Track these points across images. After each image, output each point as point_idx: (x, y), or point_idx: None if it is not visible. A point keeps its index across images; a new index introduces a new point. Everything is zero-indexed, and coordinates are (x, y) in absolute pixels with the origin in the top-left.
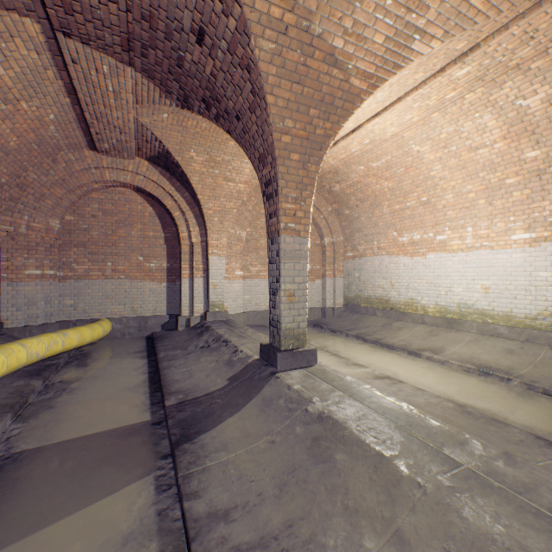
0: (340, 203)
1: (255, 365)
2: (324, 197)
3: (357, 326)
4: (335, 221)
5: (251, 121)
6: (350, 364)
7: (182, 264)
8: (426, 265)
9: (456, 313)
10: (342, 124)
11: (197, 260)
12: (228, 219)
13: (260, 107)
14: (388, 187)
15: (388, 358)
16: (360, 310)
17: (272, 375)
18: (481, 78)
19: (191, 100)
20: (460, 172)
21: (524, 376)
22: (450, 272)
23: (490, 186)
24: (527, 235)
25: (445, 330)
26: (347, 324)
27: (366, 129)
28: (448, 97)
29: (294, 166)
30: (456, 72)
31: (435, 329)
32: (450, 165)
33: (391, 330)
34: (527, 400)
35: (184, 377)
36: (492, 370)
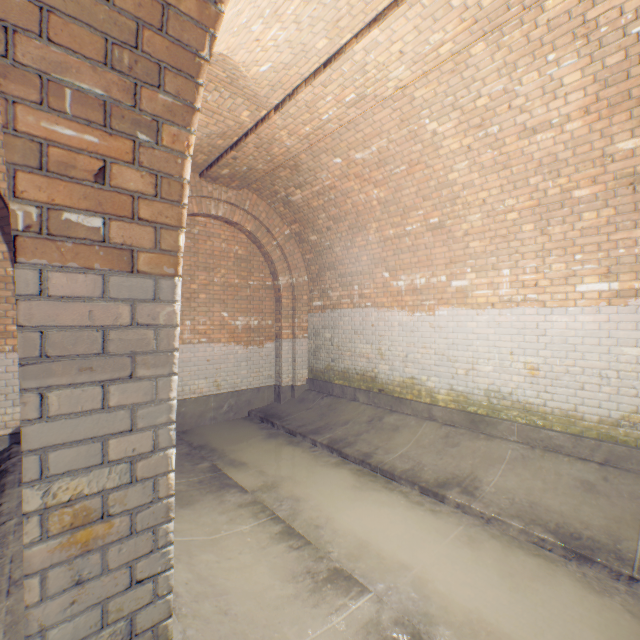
0: (303, 222)
1: None
2: (279, 213)
3: (330, 421)
4: (296, 251)
5: None
6: (323, 580)
7: None
8: (435, 326)
9: (484, 405)
10: None
11: (4, 314)
12: None
13: None
14: (379, 198)
15: (391, 513)
16: (333, 391)
17: None
18: None
19: None
20: (498, 174)
21: None
22: (474, 339)
23: (546, 201)
24: (605, 284)
25: (469, 435)
26: (313, 417)
27: (353, 60)
28: None
29: None
30: None
31: (452, 431)
32: (484, 161)
33: (383, 432)
34: None
35: None
36: (589, 549)
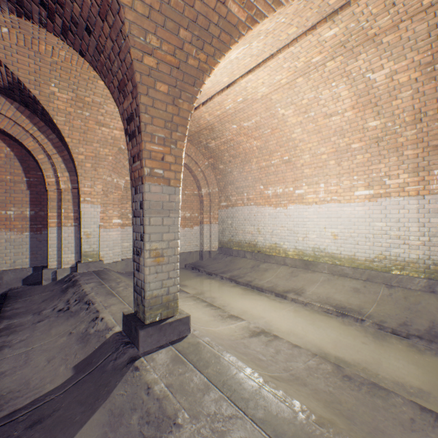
0: (215, 158)
1: (113, 343)
2: (202, 152)
3: (230, 268)
4: (212, 174)
5: (104, 33)
6: (226, 317)
7: (48, 212)
8: (287, 214)
9: (311, 256)
10: (219, 59)
11: (67, 207)
12: (104, 166)
13: (111, 10)
14: (257, 146)
15: (259, 302)
16: (232, 253)
17: (131, 364)
18: (344, 43)
19: (27, 2)
20: (316, 135)
21: (374, 316)
22: (307, 221)
23: (339, 149)
24: (367, 191)
25: (303, 271)
26: (221, 266)
27: (240, 86)
28: (314, 61)
29: (162, 98)
30: (325, 32)
31: (295, 270)
32: (309, 129)
33: (259, 272)
34: (383, 343)
35: (14, 366)
36: (347, 311)
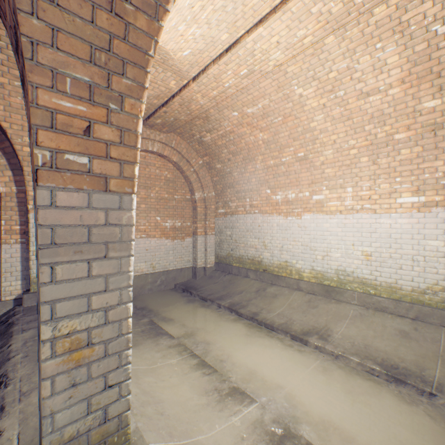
0: (211, 155)
1: None
2: (195, 149)
3: (230, 291)
4: (207, 175)
5: None
6: (225, 394)
7: None
8: (302, 226)
9: (334, 280)
10: None
11: (10, 218)
12: None
13: None
14: (263, 139)
15: (271, 352)
16: (232, 271)
17: None
18: None
19: None
20: (344, 123)
21: None
22: (328, 235)
23: (376, 142)
24: (416, 198)
25: (324, 300)
26: (219, 288)
27: (246, 47)
28: (359, 2)
29: None
30: None
31: (313, 297)
32: (334, 114)
33: (266, 298)
34: None
35: None
36: (403, 375)
